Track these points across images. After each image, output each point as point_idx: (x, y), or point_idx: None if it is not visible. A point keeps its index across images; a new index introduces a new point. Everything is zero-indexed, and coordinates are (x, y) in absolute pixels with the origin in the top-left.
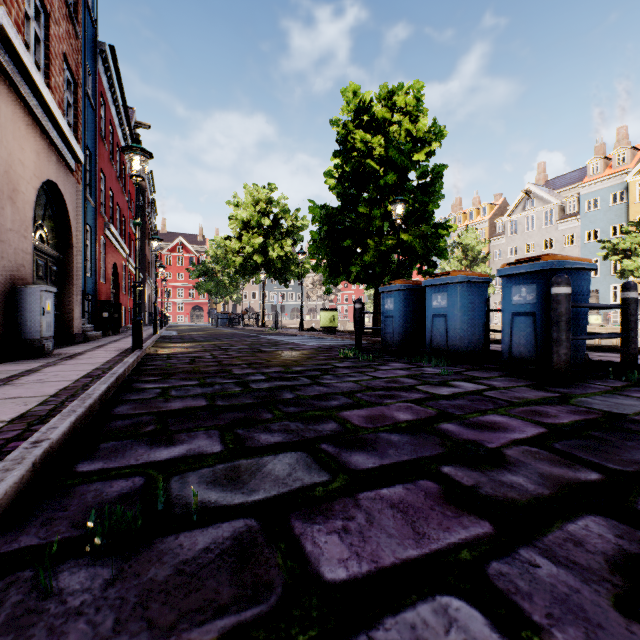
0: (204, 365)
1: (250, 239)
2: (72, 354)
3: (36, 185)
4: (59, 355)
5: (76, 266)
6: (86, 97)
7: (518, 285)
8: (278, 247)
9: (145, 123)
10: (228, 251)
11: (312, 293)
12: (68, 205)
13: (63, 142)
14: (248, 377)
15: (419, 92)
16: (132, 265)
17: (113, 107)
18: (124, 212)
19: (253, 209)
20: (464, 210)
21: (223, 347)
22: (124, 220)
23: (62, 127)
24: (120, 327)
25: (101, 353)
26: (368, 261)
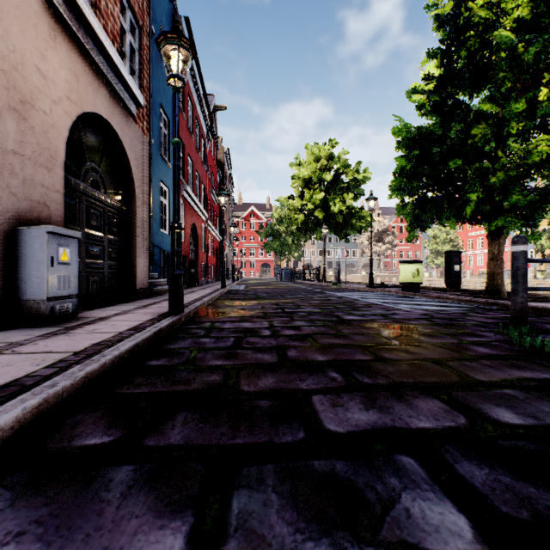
0: (251, 363)
1: (311, 196)
2: (90, 320)
3: (71, 111)
4: (71, 321)
5: (140, 218)
6: (150, 43)
7: None
8: (339, 201)
9: (222, 105)
10: (291, 210)
11: (367, 249)
12: (128, 151)
13: (115, 75)
14: (387, 498)
15: None
16: (211, 227)
17: (192, 83)
18: (203, 180)
19: (314, 166)
20: None
21: (287, 309)
22: (204, 188)
23: (106, 47)
24: (196, 281)
25: (124, 320)
26: (495, 185)
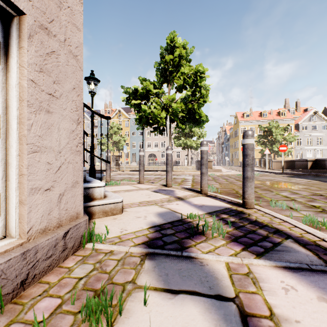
0: None
1: None
2: None
3: None
4: None
5: None
6: None
7: None
8: None
9: None
10: None
11: None
12: None
13: None
14: None
15: None
16: None
17: None
18: None
19: None
20: None
21: None
22: None
23: None
24: None
25: None
26: None
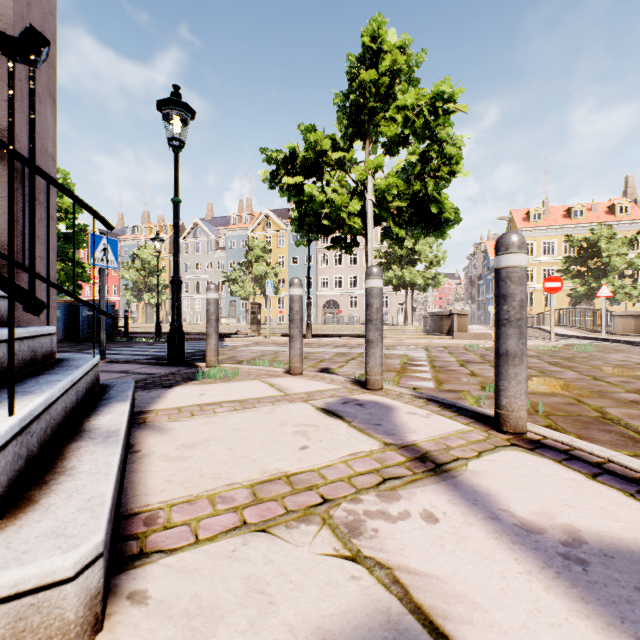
0: None
1: None
2: None
3: None
4: None
5: None
6: None
7: (85, 310)
8: None
9: None
10: None
11: None
12: None
13: None
14: None
15: (66, 176)
16: None
17: None
18: None
19: None
20: (152, 224)
21: None
22: None
23: None
24: None
25: None
26: None
